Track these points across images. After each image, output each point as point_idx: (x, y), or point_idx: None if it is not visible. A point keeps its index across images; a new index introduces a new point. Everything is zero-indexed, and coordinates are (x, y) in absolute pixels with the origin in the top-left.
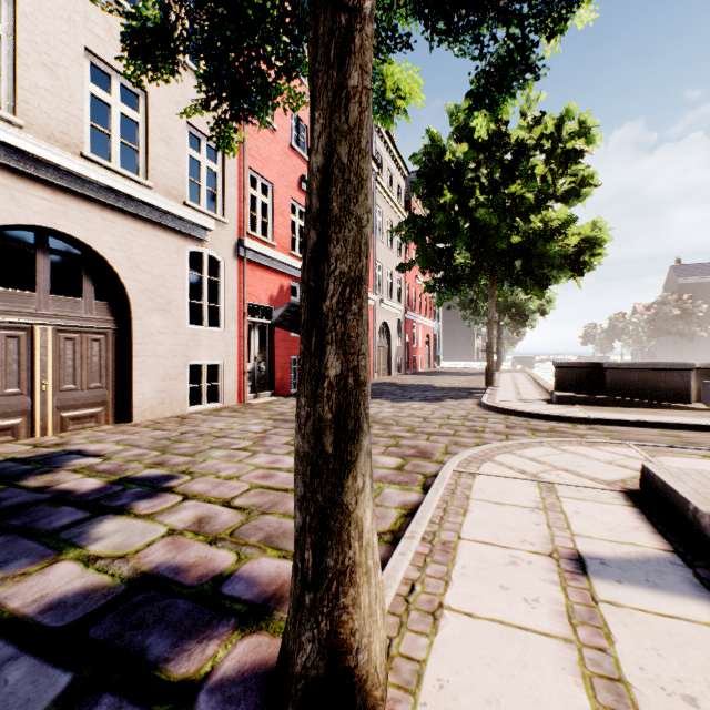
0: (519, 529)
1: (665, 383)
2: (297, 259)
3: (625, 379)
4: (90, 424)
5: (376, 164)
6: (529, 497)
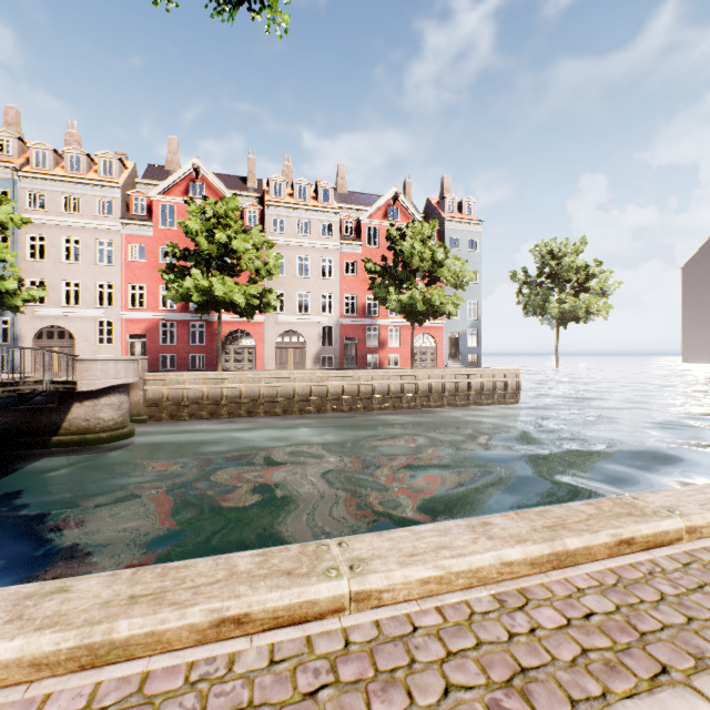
0: None
1: None
2: (166, 310)
3: None
4: (69, 370)
5: (259, 232)
6: None
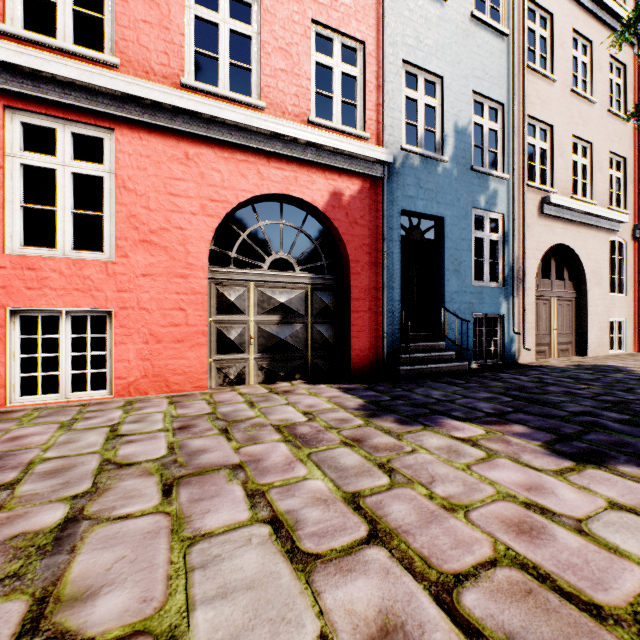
0: None
1: None
2: None
3: None
4: (565, 354)
5: None
6: None
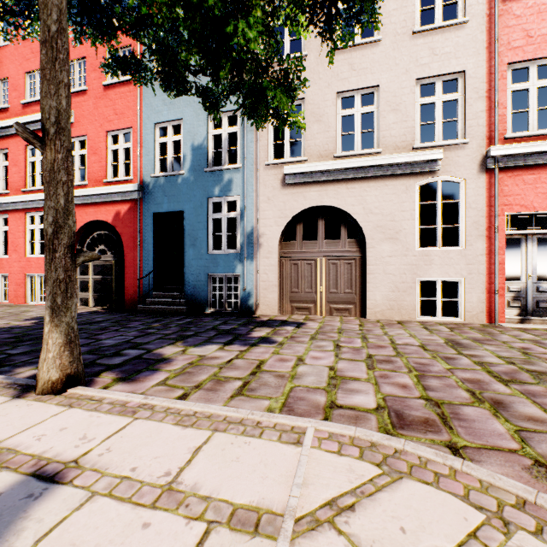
0: (130, 452)
1: None
2: None
3: None
4: (345, 314)
5: None
6: (211, 482)
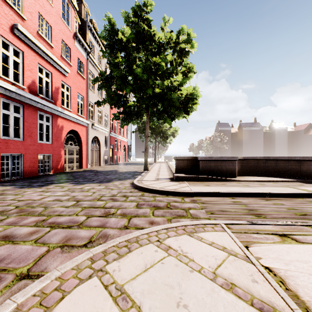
0: None
1: (225, 167)
2: (10, 83)
3: (208, 166)
4: None
5: (88, 46)
6: None
